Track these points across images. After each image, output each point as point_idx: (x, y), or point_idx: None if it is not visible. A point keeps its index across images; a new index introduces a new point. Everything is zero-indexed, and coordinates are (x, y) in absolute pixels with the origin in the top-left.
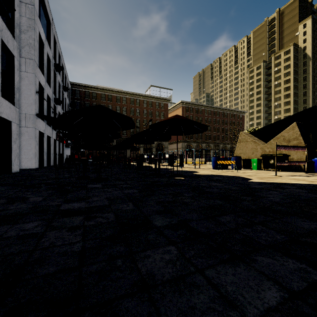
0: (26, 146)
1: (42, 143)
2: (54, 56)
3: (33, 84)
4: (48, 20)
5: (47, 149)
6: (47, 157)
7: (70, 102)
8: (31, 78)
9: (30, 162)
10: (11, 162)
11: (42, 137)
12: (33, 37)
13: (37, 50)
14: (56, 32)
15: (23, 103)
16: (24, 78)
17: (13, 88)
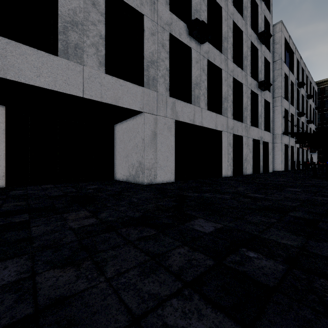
0: (275, 156)
1: (286, 153)
2: (297, 76)
3: (280, 113)
4: (291, 52)
5: (291, 156)
6: (291, 163)
7: (316, 105)
8: (279, 109)
9: (278, 166)
10: (268, 166)
11: (286, 148)
12: (280, 81)
13: (283, 87)
14: (299, 54)
15: (274, 127)
16: (274, 111)
17: (269, 122)
